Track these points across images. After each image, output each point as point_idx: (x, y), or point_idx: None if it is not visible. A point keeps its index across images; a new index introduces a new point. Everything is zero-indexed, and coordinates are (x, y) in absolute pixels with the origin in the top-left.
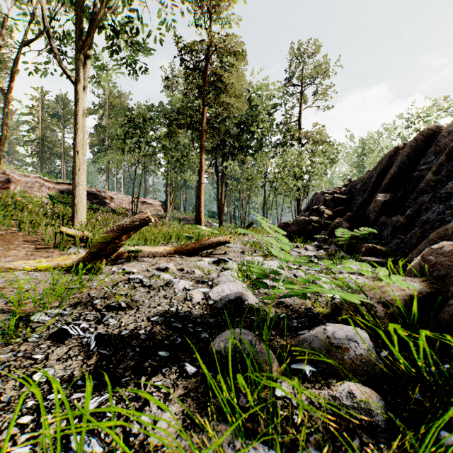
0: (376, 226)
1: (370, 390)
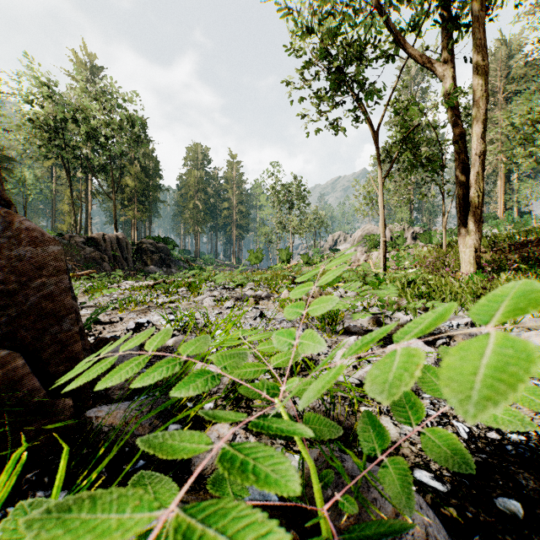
0: None
1: (210, 429)
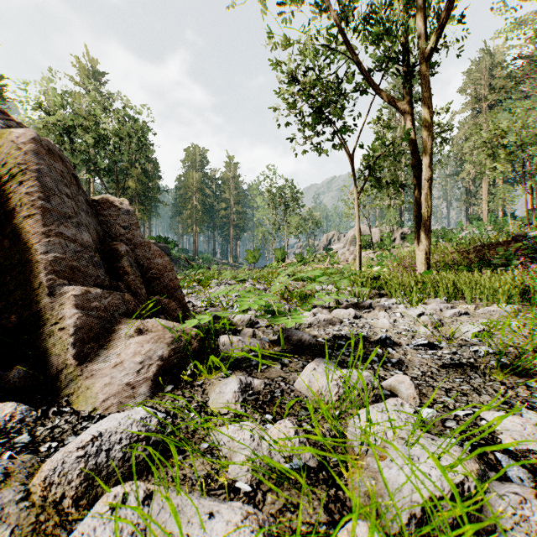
0: None
1: (244, 329)
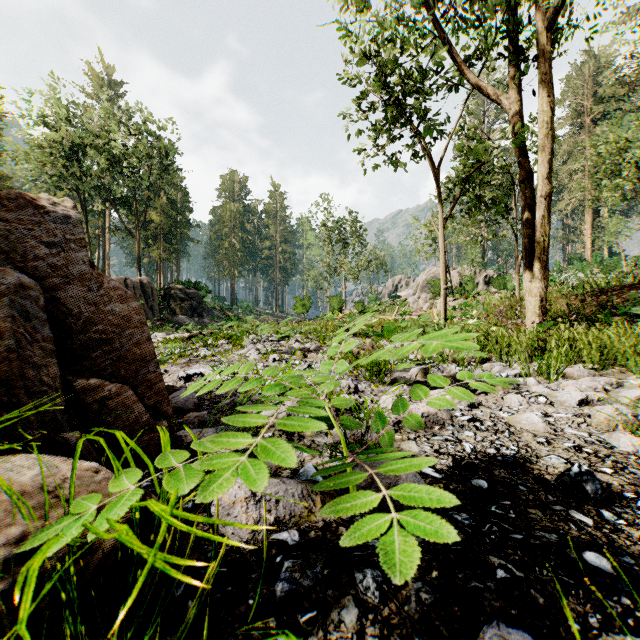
0: None
1: None
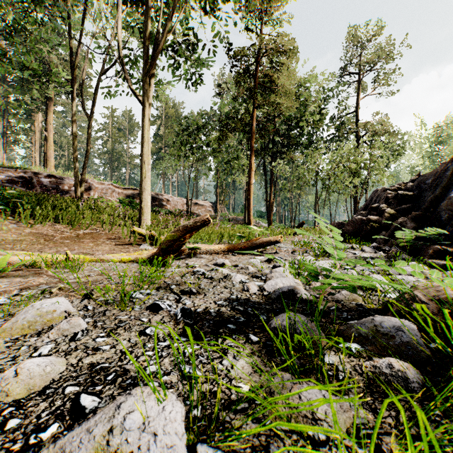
0: (448, 226)
1: (409, 365)
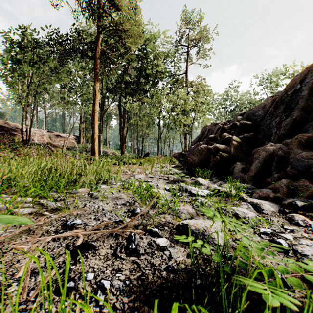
0: None
1: None
